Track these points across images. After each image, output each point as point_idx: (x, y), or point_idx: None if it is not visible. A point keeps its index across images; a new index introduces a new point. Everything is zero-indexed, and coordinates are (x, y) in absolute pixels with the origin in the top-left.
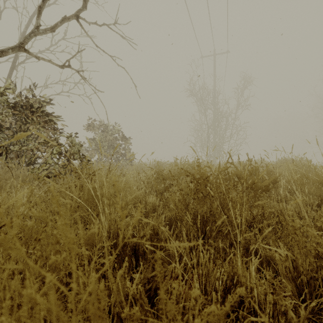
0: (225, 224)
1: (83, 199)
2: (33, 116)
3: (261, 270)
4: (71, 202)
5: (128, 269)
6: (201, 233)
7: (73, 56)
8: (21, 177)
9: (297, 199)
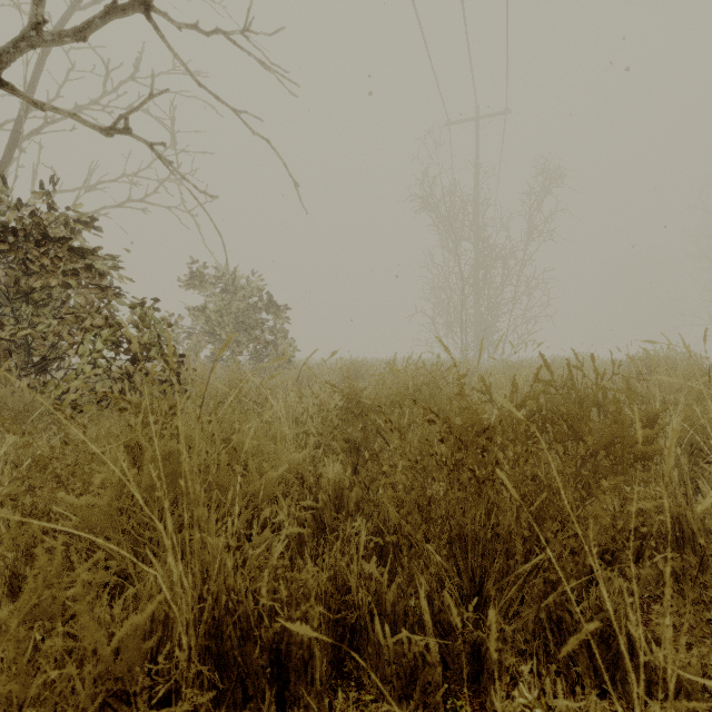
0: (542, 567)
1: (137, 488)
2: (42, 255)
3: (646, 700)
4: (97, 502)
5: (260, 708)
6: (470, 584)
7: (137, 107)
8: (14, 406)
9: (711, 471)
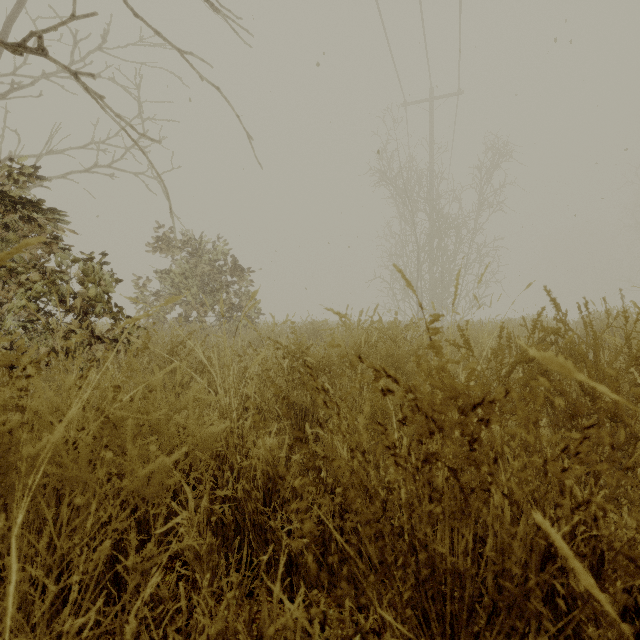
0: None
1: None
2: None
3: None
4: None
5: None
6: None
7: (55, 26)
8: None
9: None
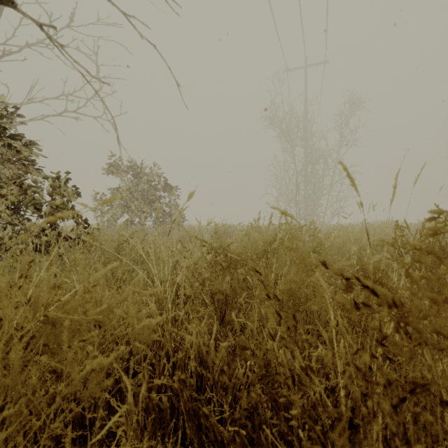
0: None
1: None
2: None
3: None
4: None
5: None
6: None
7: None
8: None
9: None
